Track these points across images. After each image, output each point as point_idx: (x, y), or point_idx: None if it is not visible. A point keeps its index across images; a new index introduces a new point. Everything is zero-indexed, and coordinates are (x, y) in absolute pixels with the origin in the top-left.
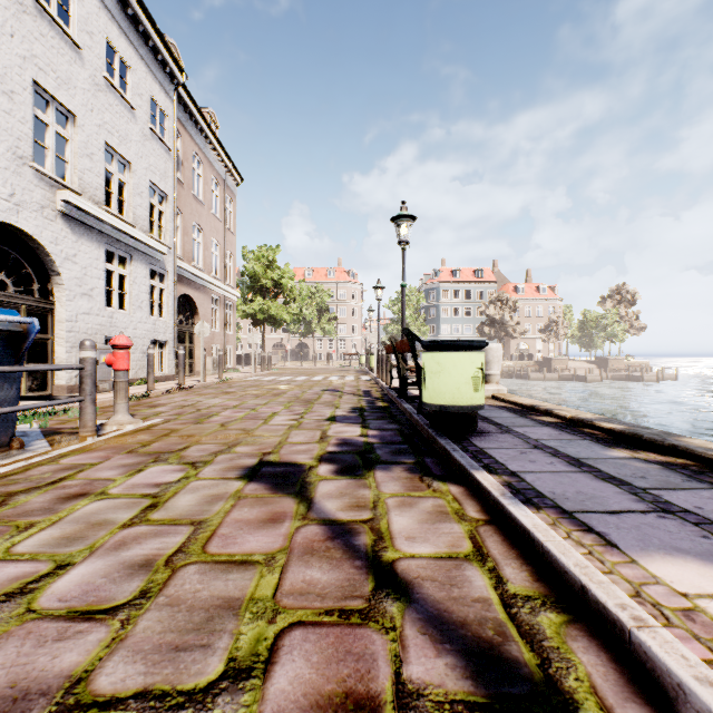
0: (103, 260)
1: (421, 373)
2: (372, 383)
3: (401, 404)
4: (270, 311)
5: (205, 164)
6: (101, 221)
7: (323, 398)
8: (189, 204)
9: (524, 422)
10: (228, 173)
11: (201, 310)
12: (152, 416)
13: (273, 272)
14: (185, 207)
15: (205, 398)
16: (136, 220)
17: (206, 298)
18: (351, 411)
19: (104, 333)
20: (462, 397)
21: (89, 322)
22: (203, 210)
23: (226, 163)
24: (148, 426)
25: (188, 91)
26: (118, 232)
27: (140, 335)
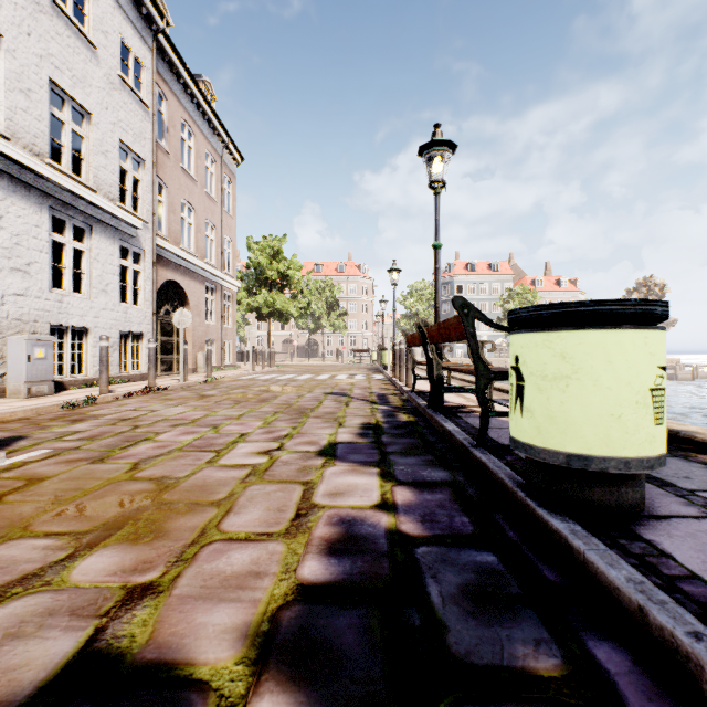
0: (46, 228)
1: (485, 376)
2: (387, 384)
3: (438, 422)
4: (275, 304)
5: (197, 135)
6: (42, 176)
7: (323, 406)
8: (177, 178)
9: (706, 475)
10: (226, 150)
11: (192, 299)
12: (48, 440)
13: (279, 263)
14: (171, 181)
15: (166, 405)
16: (98, 183)
17: (199, 286)
18: (361, 433)
19: (48, 321)
20: (629, 437)
21: (24, 306)
22: (194, 186)
23: (223, 137)
24: (6, 467)
25: (173, 45)
26: (70, 194)
27: (105, 325)
